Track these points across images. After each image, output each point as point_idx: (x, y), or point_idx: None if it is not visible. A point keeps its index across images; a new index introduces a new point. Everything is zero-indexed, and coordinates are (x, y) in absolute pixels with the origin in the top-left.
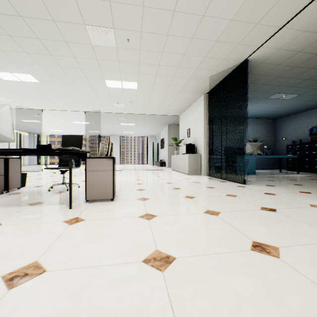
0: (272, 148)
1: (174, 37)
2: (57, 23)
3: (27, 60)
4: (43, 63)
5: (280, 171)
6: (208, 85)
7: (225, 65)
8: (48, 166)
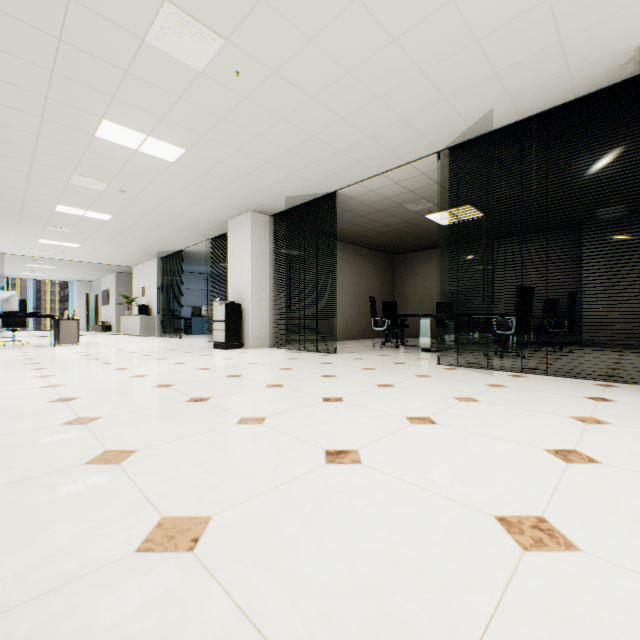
0: None
1: (122, 237)
2: (22, 221)
3: None
4: None
5: None
6: (159, 254)
7: (168, 249)
8: None
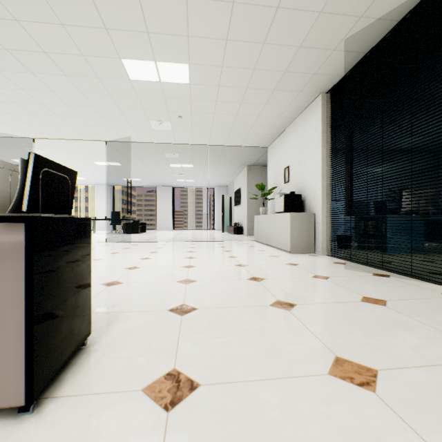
0: None
1: None
2: None
3: None
4: None
5: None
6: (335, 68)
7: None
8: None
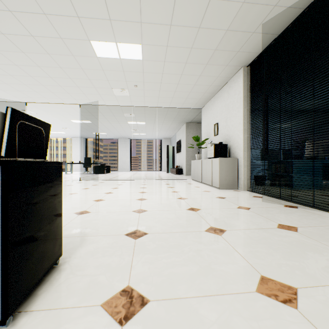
0: None
1: None
2: None
3: None
4: None
5: None
6: (254, 46)
7: None
8: None
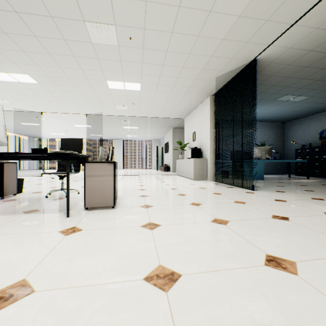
0: (281, 153)
1: (179, 35)
2: (55, 19)
3: (24, 60)
4: (41, 63)
5: (289, 176)
6: (214, 86)
7: (232, 65)
8: (49, 171)
